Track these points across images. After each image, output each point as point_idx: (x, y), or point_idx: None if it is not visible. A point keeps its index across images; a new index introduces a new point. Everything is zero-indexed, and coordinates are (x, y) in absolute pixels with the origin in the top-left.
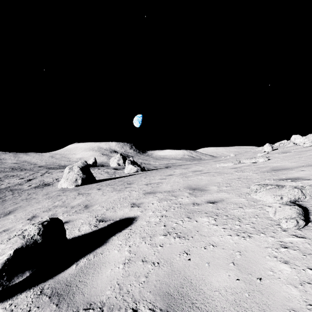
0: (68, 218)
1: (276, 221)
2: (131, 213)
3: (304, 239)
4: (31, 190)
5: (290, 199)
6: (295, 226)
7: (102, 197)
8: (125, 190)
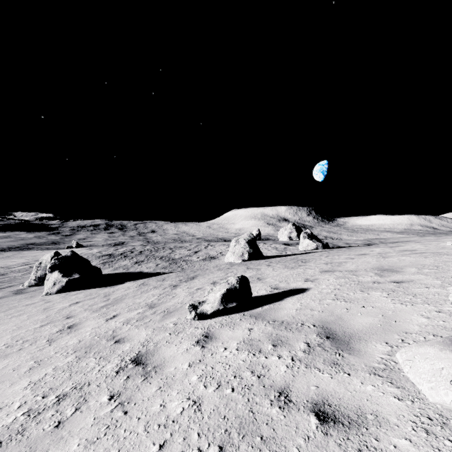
0: None
1: None
2: (304, 285)
3: None
4: (201, 262)
5: None
6: None
7: (273, 273)
8: (299, 268)
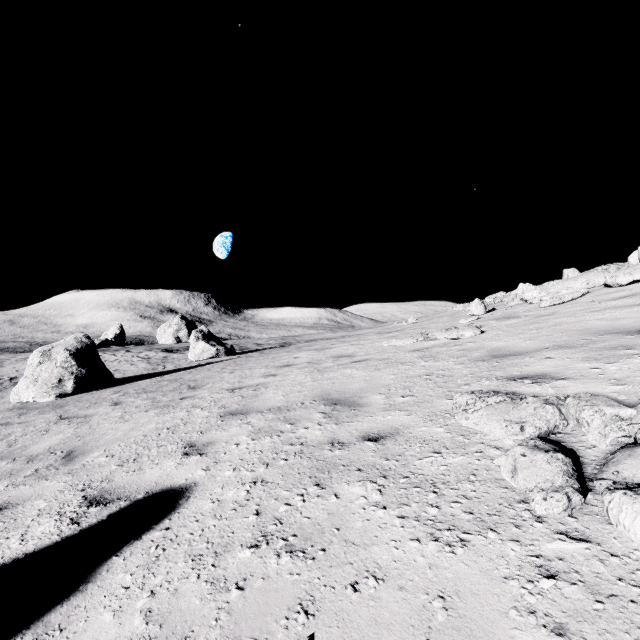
0: (5, 496)
1: (517, 491)
2: (180, 474)
3: (587, 544)
4: None
5: (539, 431)
6: (564, 511)
7: (118, 427)
8: (179, 407)
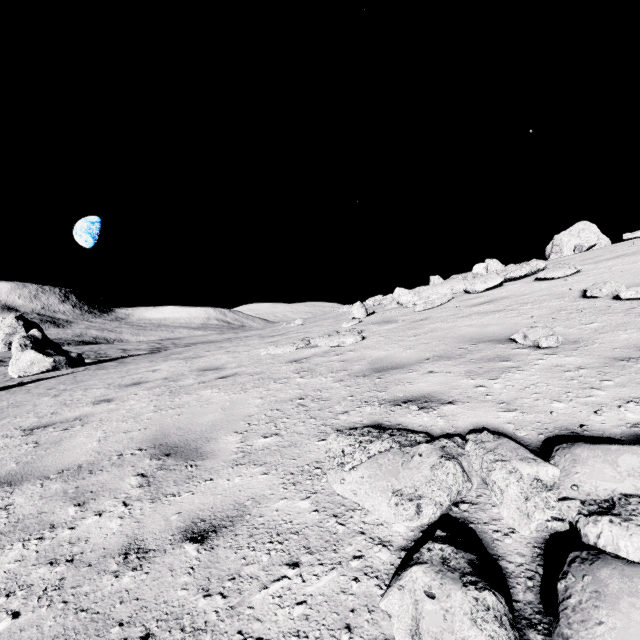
0: None
1: None
2: None
3: None
4: None
5: (441, 509)
6: None
7: None
8: None
